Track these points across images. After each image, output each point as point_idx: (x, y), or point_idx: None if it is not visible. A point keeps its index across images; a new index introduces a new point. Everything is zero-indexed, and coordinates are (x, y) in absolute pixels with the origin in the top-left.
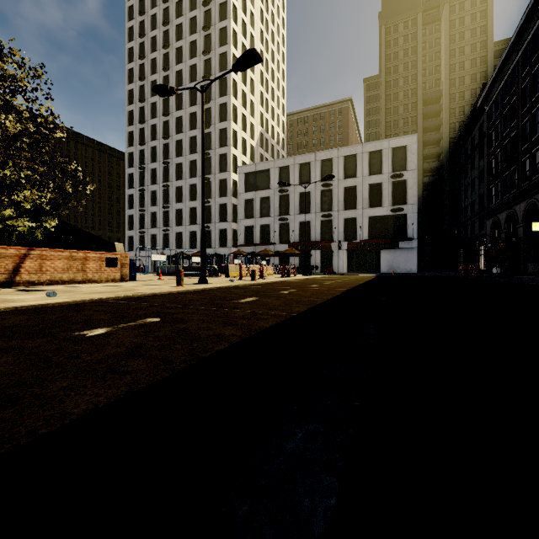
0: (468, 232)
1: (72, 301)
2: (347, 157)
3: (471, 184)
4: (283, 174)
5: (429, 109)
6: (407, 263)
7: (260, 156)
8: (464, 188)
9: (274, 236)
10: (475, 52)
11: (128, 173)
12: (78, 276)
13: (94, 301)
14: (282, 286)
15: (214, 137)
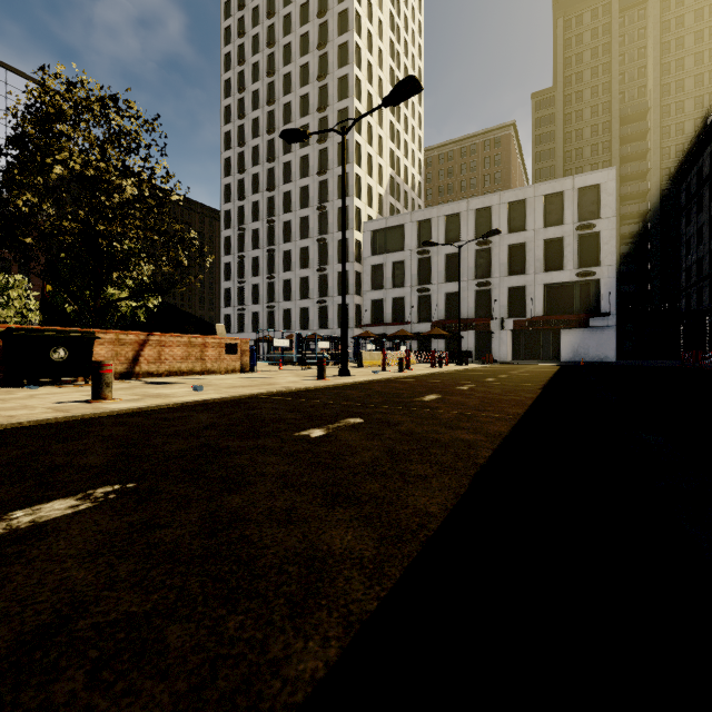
0: (692, 302)
1: (229, 396)
2: (512, 203)
3: (696, 234)
4: (423, 230)
5: (630, 130)
6: (600, 347)
7: (390, 207)
8: (685, 239)
9: (411, 312)
10: (701, 43)
11: (224, 237)
12: (197, 366)
13: (250, 396)
14: (449, 380)
15: (331, 186)
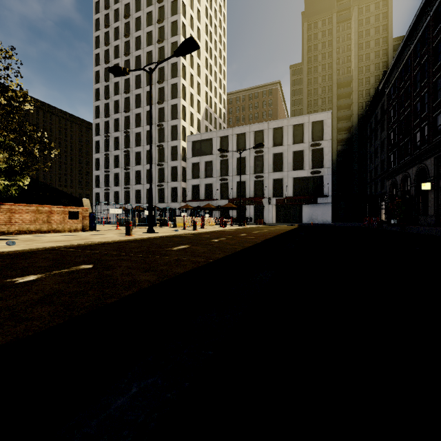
0: (373, 190)
1: (26, 249)
2: (275, 129)
3: (375, 152)
4: (223, 142)
5: (342, 91)
6: (323, 215)
7: (205, 127)
8: (369, 155)
9: (216, 193)
10: (378, 46)
11: (95, 141)
12: (44, 227)
13: (47, 249)
14: (216, 235)
15: (167, 111)
